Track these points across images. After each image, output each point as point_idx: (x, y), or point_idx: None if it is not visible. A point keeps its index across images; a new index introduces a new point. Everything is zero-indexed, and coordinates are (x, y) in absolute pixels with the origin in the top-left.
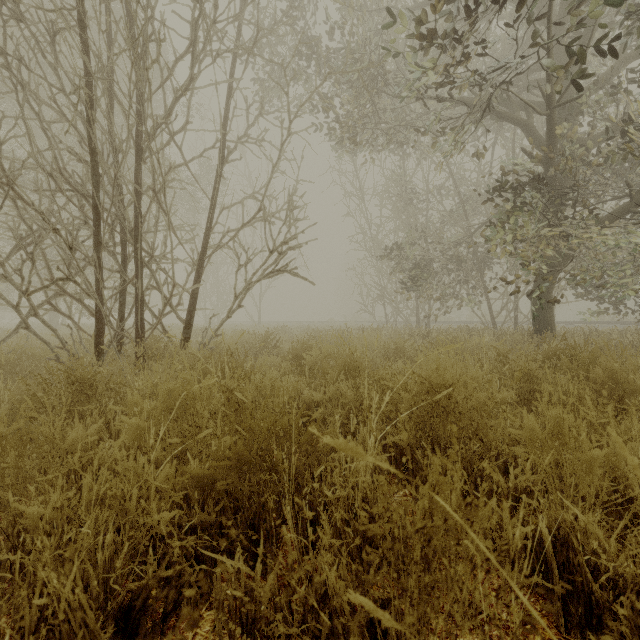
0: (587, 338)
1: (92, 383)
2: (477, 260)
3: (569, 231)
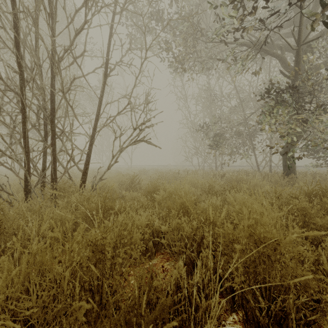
0: (314, 177)
1: (0, 224)
2: (249, 133)
3: (307, 117)
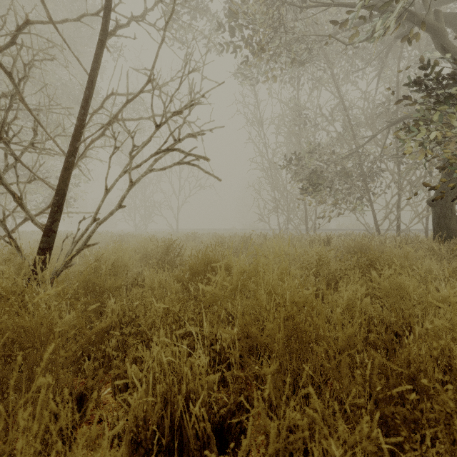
0: None
1: None
2: (363, 175)
3: None
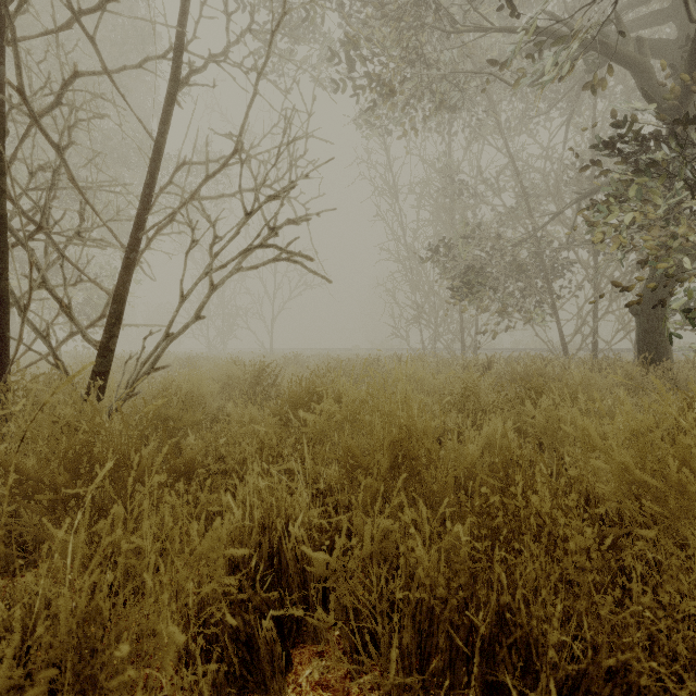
0: None
1: None
2: (544, 269)
3: None
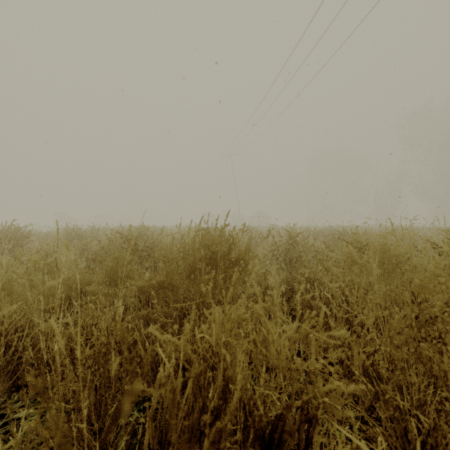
0: None
1: None
2: None
3: None
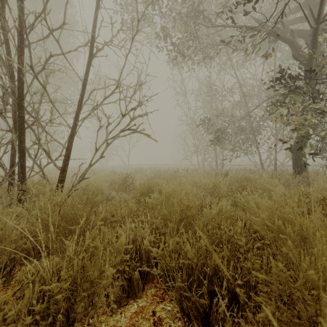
0: None
1: None
2: (252, 130)
3: (323, 108)
